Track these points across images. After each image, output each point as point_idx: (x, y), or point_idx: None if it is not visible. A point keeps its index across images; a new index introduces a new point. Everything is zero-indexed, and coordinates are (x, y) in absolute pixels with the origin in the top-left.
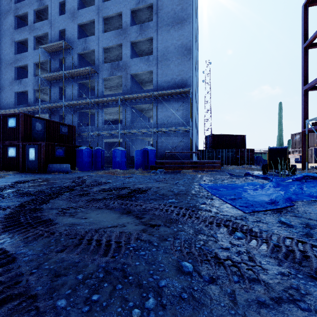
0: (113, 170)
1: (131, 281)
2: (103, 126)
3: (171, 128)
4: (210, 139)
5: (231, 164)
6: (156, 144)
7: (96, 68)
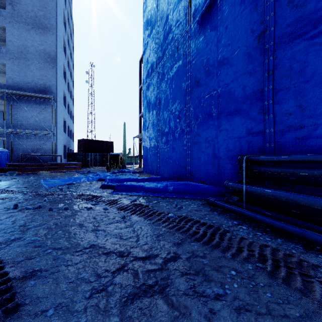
0: None
1: None
2: None
3: (29, 130)
4: (82, 143)
5: (99, 165)
6: (11, 146)
7: None
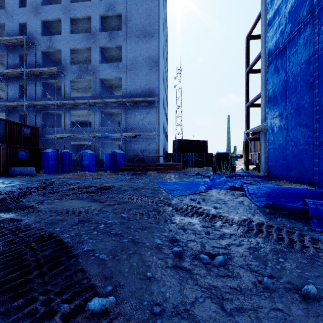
0: (81, 172)
1: (93, 222)
2: (71, 128)
3: (139, 133)
4: (177, 143)
5: (194, 166)
6: (125, 148)
7: (63, 69)
